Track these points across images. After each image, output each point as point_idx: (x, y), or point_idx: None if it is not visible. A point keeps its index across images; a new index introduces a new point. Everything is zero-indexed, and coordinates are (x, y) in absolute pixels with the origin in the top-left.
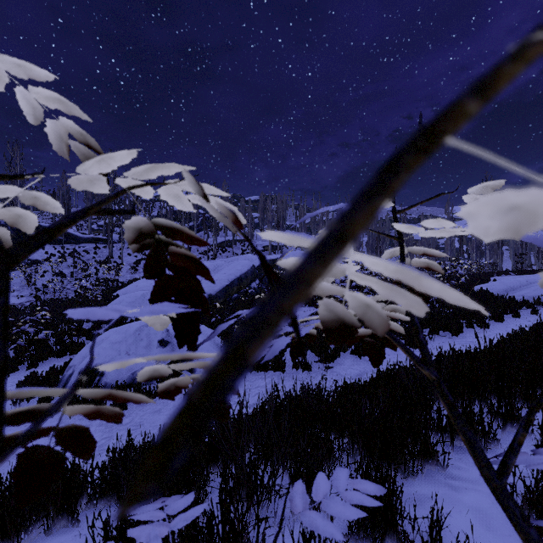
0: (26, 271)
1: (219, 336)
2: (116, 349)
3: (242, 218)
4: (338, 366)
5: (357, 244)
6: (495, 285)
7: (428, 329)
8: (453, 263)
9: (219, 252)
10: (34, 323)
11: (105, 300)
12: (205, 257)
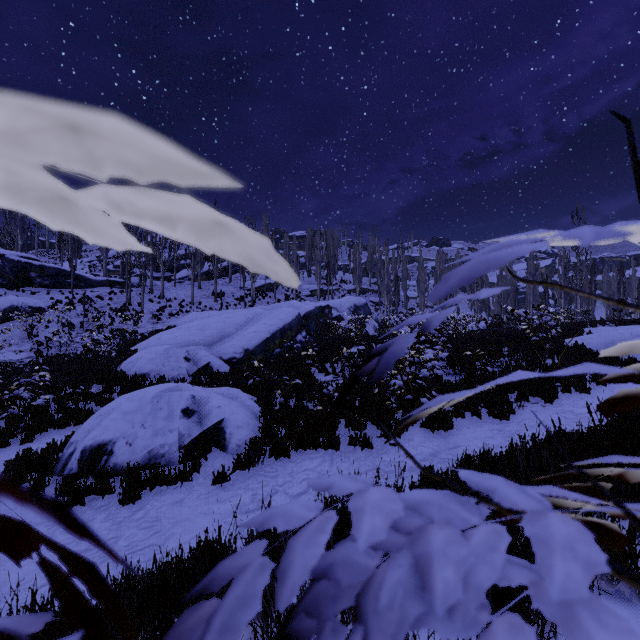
0: (27, 320)
1: (257, 403)
2: (129, 421)
3: (286, 271)
4: (405, 443)
5: (422, 288)
6: (593, 338)
7: (514, 394)
8: (542, 312)
9: (258, 297)
10: (31, 386)
11: (121, 356)
12: (242, 304)
